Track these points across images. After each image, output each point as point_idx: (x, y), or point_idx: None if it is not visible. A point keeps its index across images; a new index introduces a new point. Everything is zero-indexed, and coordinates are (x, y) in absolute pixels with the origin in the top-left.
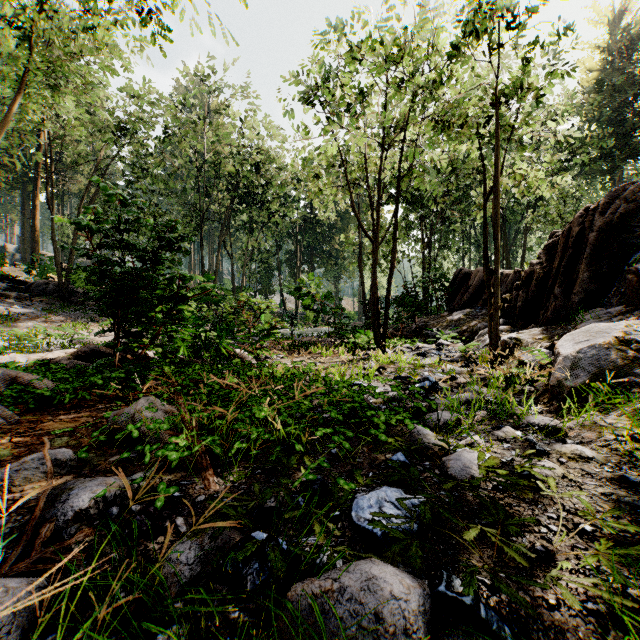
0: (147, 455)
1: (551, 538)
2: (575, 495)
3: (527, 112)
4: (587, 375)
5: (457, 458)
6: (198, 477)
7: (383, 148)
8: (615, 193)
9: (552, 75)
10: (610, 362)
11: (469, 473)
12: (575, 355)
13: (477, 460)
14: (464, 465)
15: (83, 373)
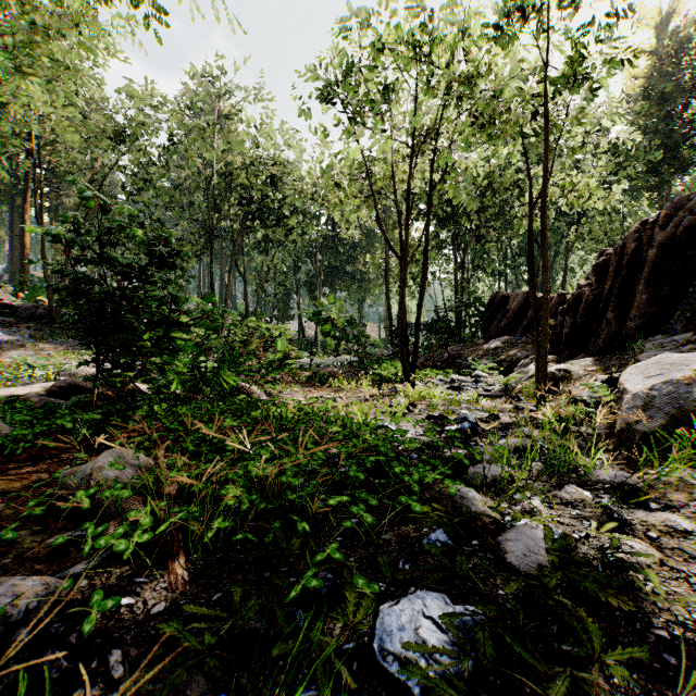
0: (88, 542)
1: (671, 678)
2: (684, 595)
3: (579, 108)
4: (663, 417)
5: (517, 538)
6: (163, 568)
7: (413, 152)
8: (678, 204)
9: (610, 64)
10: (691, 401)
11: (535, 561)
12: (647, 392)
13: (544, 540)
14: (527, 548)
15: (56, 413)
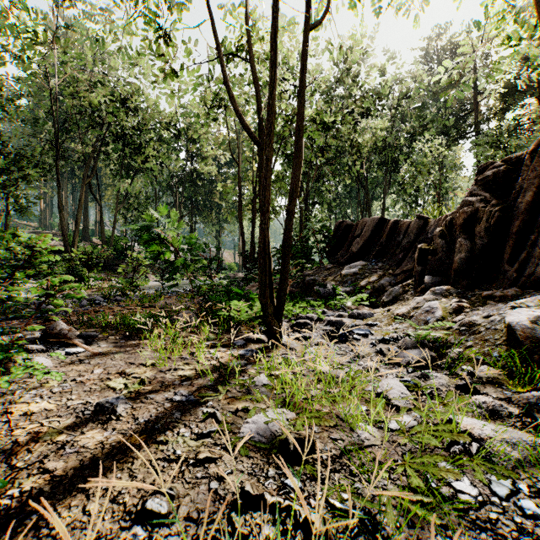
0: None
1: None
2: None
3: None
4: None
5: None
6: None
7: None
8: None
9: None
10: None
11: None
12: None
13: None
14: None
15: None
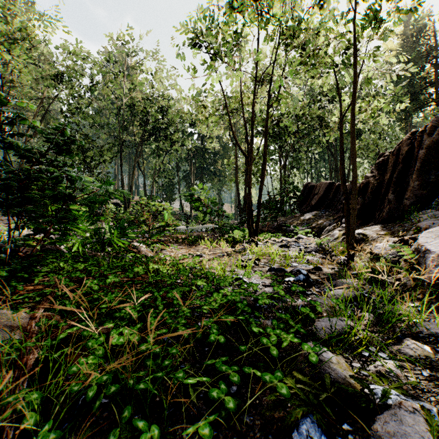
0: None
1: None
2: None
3: (376, 47)
4: None
5: (401, 431)
6: None
7: (256, 81)
8: None
9: (400, 12)
10: None
11: None
12: None
13: (430, 432)
14: None
15: None
